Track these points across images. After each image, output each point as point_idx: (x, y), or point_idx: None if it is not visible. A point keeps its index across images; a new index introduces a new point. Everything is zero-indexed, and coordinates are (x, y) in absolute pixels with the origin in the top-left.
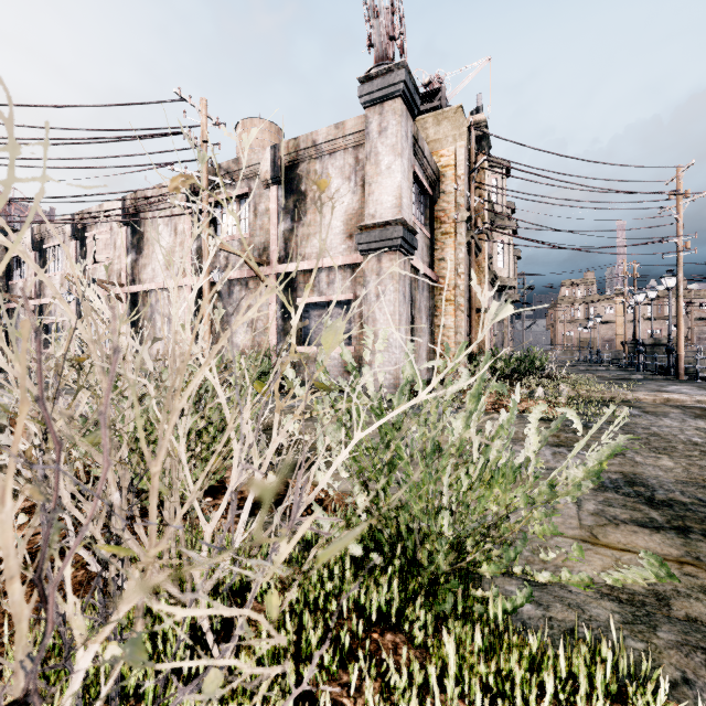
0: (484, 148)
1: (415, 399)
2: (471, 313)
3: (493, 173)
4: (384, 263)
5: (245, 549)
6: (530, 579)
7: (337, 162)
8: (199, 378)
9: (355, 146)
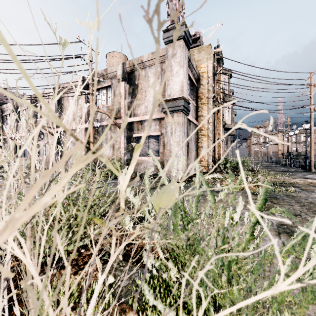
0: (221, 64)
1: (272, 289)
2: (215, 141)
3: (224, 76)
4: (175, 117)
5: None
6: None
7: (152, 70)
8: None
9: (161, 62)
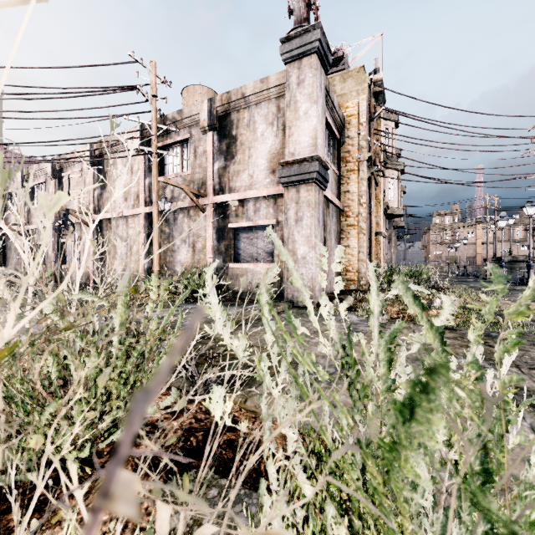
0: (381, 102)
1: None
2: (371, 236)
3: (385, 124)
4: (302, 193)
5: None
6: None
7: (262, 111)
8: None
9: (277, 97)
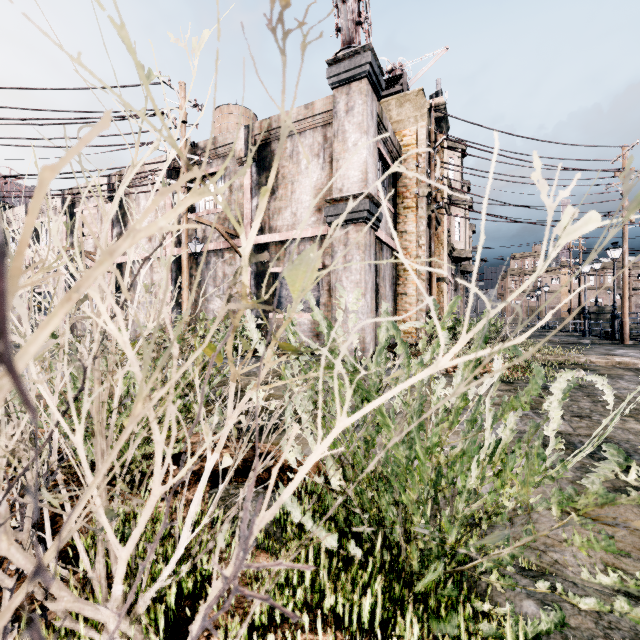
0: (443, 129)
1: (432, 367)
2: (431, 282)
3: (451, 154)
4: (351, 234)
5: (199, 541)
6: (525, 567)
7: (306, 140)
8: (51, 330)
9: (324, 125)
